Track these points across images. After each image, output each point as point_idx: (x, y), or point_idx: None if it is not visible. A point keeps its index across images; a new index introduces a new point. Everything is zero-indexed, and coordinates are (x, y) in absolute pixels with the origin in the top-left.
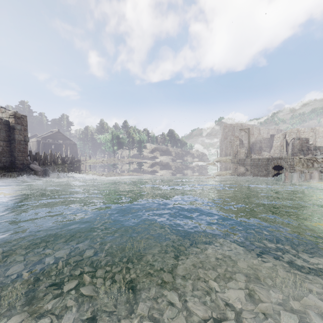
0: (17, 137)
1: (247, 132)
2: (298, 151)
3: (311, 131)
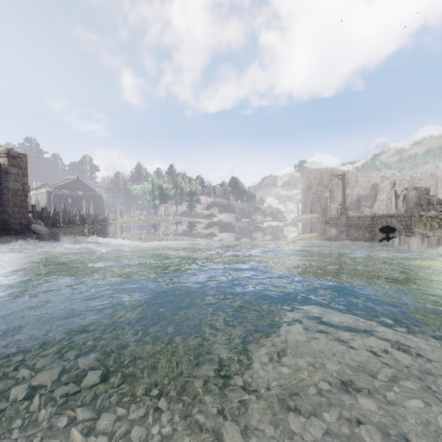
0: (12, 185)
1: (342, 179)
2: (414, 205)
3: (430, 178)
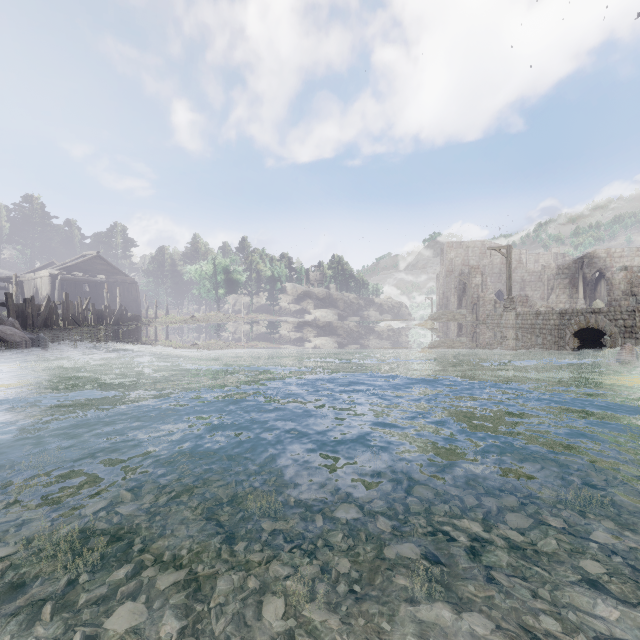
0: None
1: (506, 255)
2: (623, 295)
3: (637, 255)
